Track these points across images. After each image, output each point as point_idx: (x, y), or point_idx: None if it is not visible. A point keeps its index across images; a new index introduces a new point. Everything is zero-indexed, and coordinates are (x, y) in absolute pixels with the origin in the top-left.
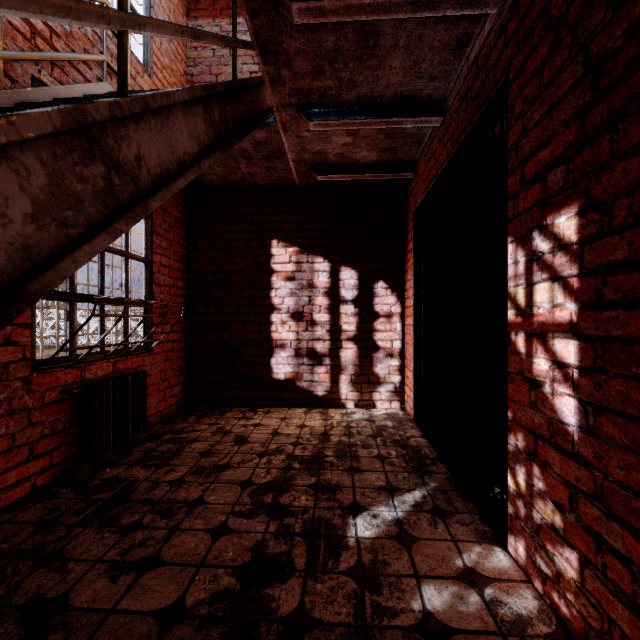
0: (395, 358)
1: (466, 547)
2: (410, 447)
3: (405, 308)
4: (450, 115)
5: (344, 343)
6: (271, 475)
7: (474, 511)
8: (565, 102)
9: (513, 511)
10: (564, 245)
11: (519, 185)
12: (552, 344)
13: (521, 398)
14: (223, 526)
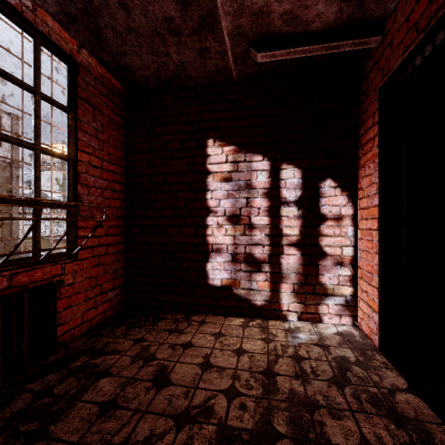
0: (346, 267)
1: None
2: (407, 421)
3: (359, 209)
4: None
5: (285, 249)
6: None
7: None
8: None
9: None
10: None
11: None
12: None
13: None
14: None
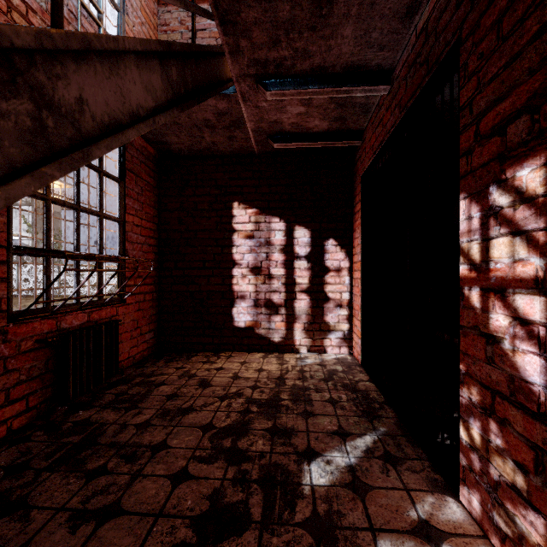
0: (344, 308)
1: (419, 497)
2: (359, 391)
3: (353, 263)
4: (398, 83)
5: (298, 295)
6: (231, 418)
7: (424, 457)
8: (529, 50)
9: (466, 463)
10: (527, 198)
11: (473, 141)
12: (513, 300)
13: (475, 352)
14: (183, 472)
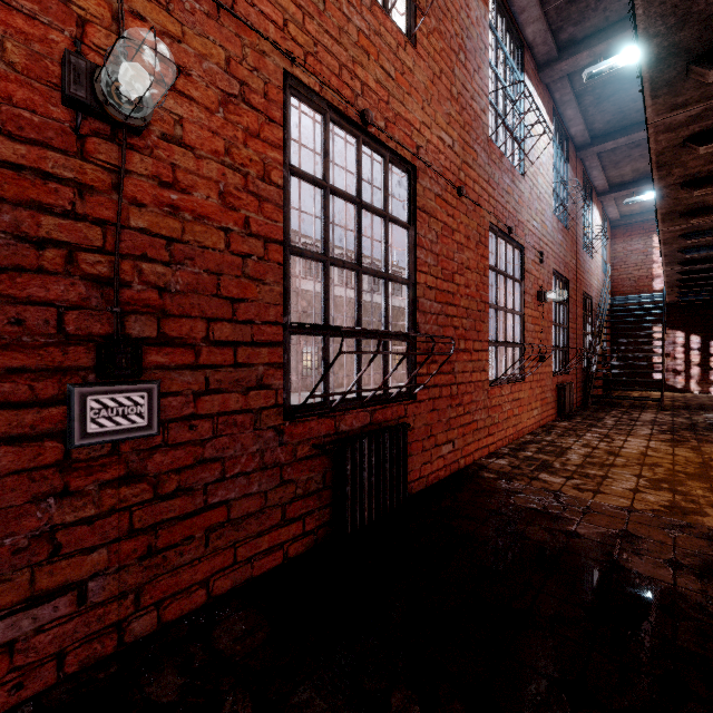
0: None
1: None
2: None
3: None
4: None
5: (692, 367)
6: (668, 397)
7: None
8: None
9: None
10: None
11: None
12: None
13: None
14: None
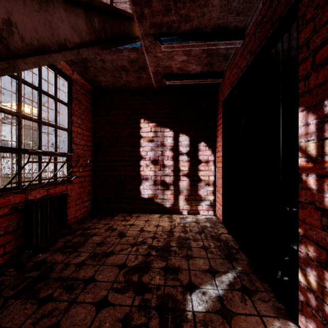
0: (210, 186)
1: (269, 322)
2: (222, 240)
3: (216, 157)
4: (248, 37)
5: (181, 177)
6: (138, 260)
7: (269, 290)
8: None
9: (304, 299)
10: None
11: (310, 69)
12: None
13: (312, 221)
14: (104, 300)
